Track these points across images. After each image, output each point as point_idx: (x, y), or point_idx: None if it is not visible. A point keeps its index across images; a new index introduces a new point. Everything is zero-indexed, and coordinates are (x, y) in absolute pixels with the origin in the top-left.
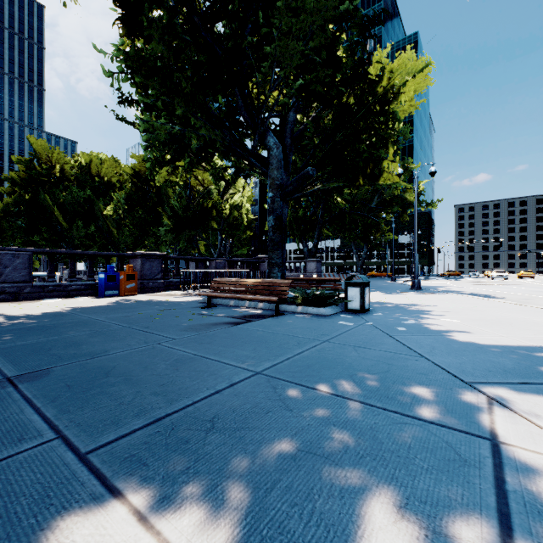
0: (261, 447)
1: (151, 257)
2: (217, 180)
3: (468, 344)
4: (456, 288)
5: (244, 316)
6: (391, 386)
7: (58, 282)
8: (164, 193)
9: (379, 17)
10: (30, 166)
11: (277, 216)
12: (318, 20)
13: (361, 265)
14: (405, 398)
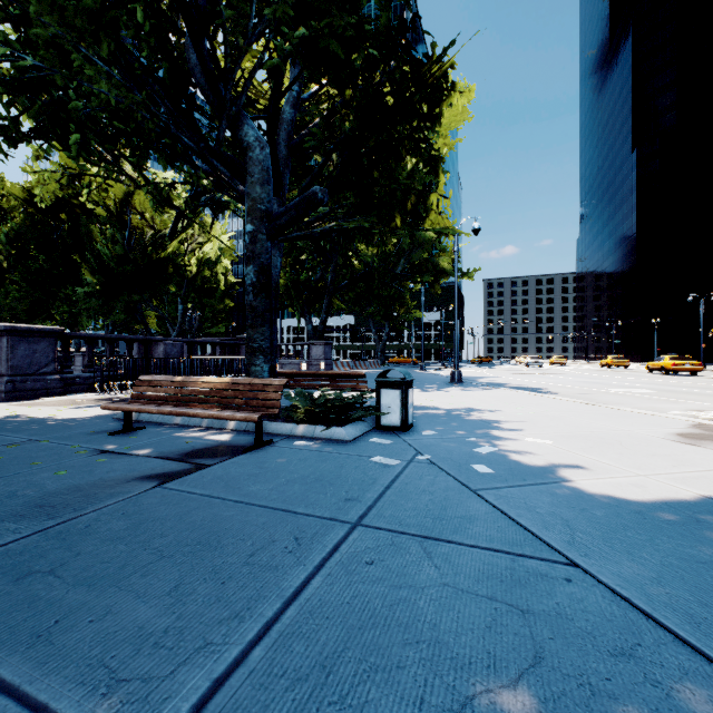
0: None
1: (31, 334)
2: (160, 204)
3: (613, 503)
4: (498, 380)
5: (193, 451)
6: None
7: None
8: (84, 234)
9: None
10: None
11: (262, 267)
12: None
13: (382, 350)
14: None
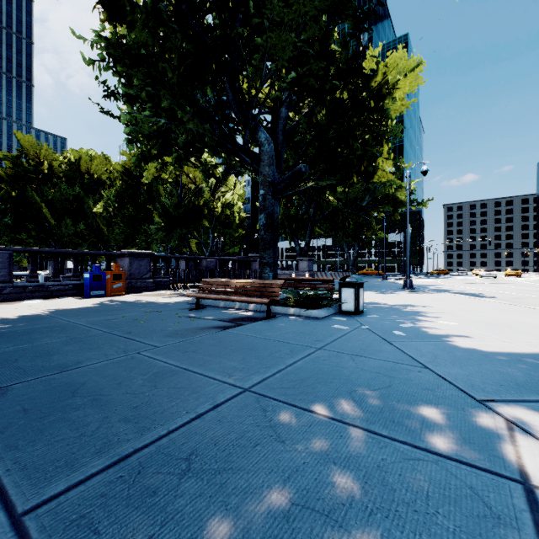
0: (246, 500)
1: (139, 256)
2: (207, 177)
3: (471, 351)
4: (447, 287)
5: (234, 318)
6: (396, 406)
7: (40, 283)
8: (155, 191)
9: (374, 9)
10: (17, 162)
11: (269, 214)
12: (311, 10)
13: (353, 264)
14: (413, 422)
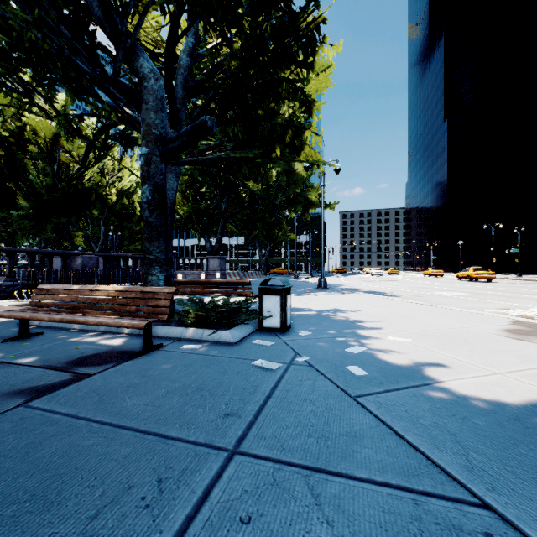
0: None
1: None
2: (70, 134)
3: (488, 408)
4: (353, 286)
5: (80, 358)
6: None
7: None
8: (19, 166)
9: None
10: None
11: (157, 186)
12: None
13: (265, 263)
14: None
